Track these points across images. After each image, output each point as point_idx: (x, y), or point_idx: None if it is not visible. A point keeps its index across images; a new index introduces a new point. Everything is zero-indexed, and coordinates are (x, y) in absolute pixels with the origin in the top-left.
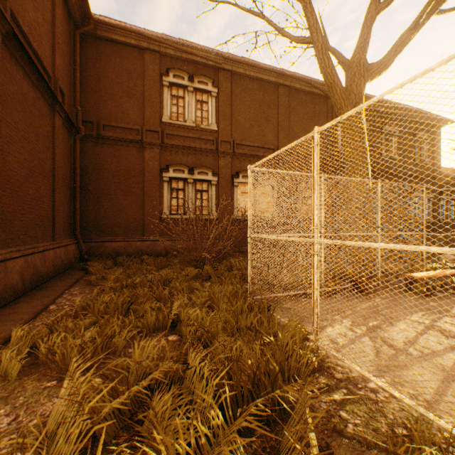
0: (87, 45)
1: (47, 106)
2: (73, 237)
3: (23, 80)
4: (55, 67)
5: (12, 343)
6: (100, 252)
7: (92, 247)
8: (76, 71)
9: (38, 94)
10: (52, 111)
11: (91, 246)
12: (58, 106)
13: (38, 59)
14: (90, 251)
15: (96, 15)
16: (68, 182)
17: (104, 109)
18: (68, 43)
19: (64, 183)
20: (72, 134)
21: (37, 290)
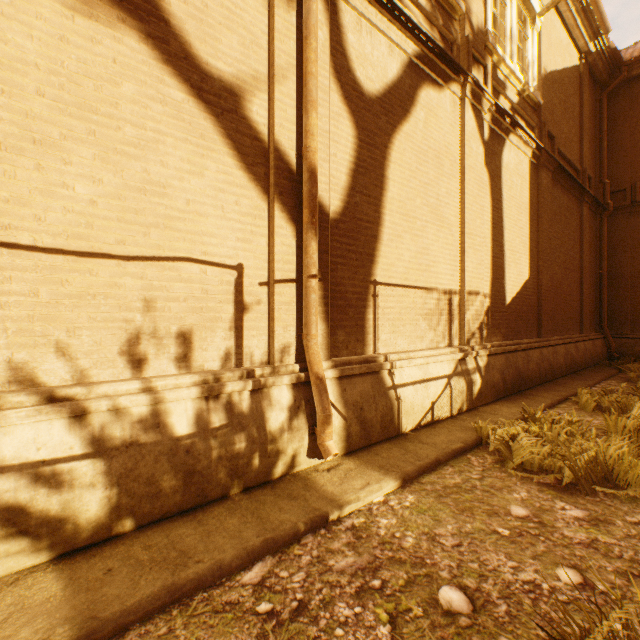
0: (615, 99)
1: (575, 201)
2: (597, 331)
3: (559, 194)
4: (581, 158)
5: (577, 396)
6: (634, 351)
7: (621, 344)
8: (601, 141)
9: (568, 197)
10: (579, 204)
11: (620, 343)
12: (584, 196)
13: (569, 164)
14: (619, 349)
15: (627, 48)
16: (592, 270)
17: (639, 166)
18: (592, 115)
19: (588, 272)
20: (595, 215)
21: (573, 375)
